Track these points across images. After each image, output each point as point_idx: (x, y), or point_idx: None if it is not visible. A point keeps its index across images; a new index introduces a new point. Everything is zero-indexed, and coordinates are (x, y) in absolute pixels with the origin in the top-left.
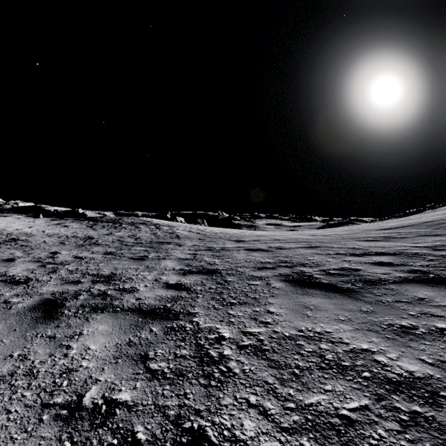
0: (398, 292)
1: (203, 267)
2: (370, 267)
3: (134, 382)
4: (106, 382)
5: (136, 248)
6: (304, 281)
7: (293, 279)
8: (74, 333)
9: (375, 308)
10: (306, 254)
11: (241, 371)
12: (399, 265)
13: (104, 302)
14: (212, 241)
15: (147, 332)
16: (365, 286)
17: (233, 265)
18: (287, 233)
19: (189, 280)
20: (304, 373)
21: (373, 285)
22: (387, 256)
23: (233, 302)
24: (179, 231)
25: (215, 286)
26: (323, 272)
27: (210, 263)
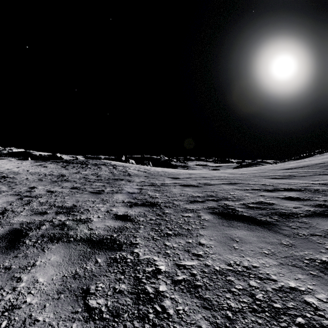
0: (311, 225)
1: (146, 200)
2: (282, 201)
3: (71, 324)
4: (43, 322)
5: (97, 184)
6: (229, 213)
7: (219, 211)
8: (28, 264)
9: (294, 241)
10: (228, 190)
11: (175, 311)
12: (306, 200)
13: (62, 232)
14: (155, 178)
15: (92, 264)
16: (281, 219)
17: (170, 198)
18: (212, 172)
19: (134, 212)
20: (237, 317)
21: (287, 218)
22: (294, 192)
23: (169, 233)
24: (130, 170)
25: (155, 218)
26: (244, 206)
27: (152, 197)
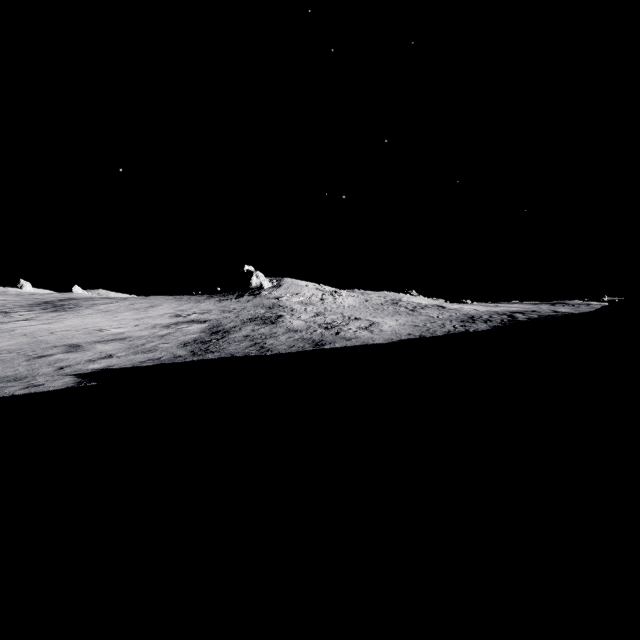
0: None
1: None
2: None
3: None
4: None
5: None
6: None
7: None
8: None
9: None
10: None
11: None
12: None
13: None
14: None
15: None
16: None
17: None
18: None
19: None
20: None
21: None
22: None
23: None
24: None
25: None
26: None
27: None
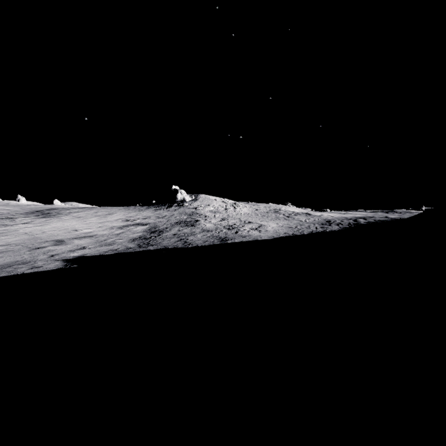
0: None
1: None
2: None
3: None
4: None
5: None
6: None
7: None
8: None
9: None
10: None
11: None
12: None
13: None
14: None
15: None
16: None
17: None
18: None
19: None
20: None
21: None
22: None
23: None
24: None
25: None
26: None
27: None
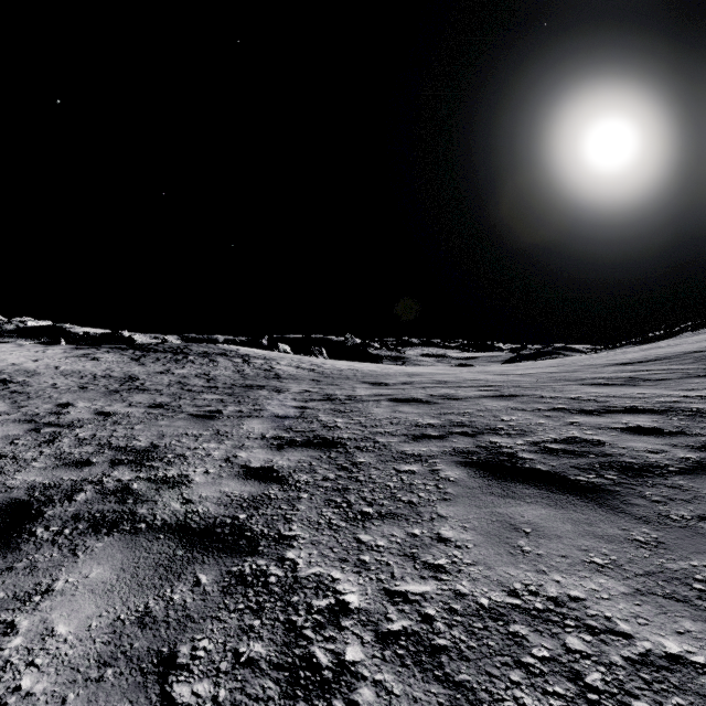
0: (696, 494)
1: (314, 433)
2: (621, 437)
3: None
4: None
5: (206, 396)
6: (503, 465)
7: (481, 460)
8: (35, 588)
9: (663, 534)
10: (496, 410)
11: None
12: (676, 435)
13: (121, 508)
14: (334, 384)
15: (187, 587)
16: (625, 480)
17: (369, 429)
18: (457, 371)
19: (287, 460)
20: None
21: (639, 477)
22: (646, 416)
23: (367, 513)
24: (280, 367)
25: (335, 475)
26: (535, 447)
27: (327, 426)
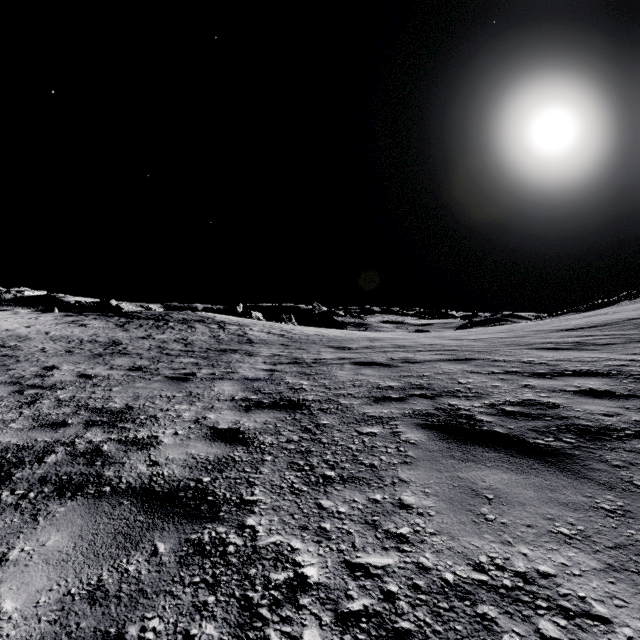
0: None
1: (281, 395)
2: (575, 399)
3: None
4: None
5: (183, 360)
6: (462, 428)
7: (440, 423)
8: None
9: (628, 502)
10: (453, 373)
11: None
12: (628, 397)
13: (88, 470)
14: (302, 348)
15: (143, 557)
16: (583, 443)
17: (332, 391)
18: (415, 336)
19: (253, 422)
20: None
21: (597, 440)
22: (597, 379)
23: (329, 477)
24: (253, 333)
25: (298, 437)
26: (492, 410)
27: (293, 388)
